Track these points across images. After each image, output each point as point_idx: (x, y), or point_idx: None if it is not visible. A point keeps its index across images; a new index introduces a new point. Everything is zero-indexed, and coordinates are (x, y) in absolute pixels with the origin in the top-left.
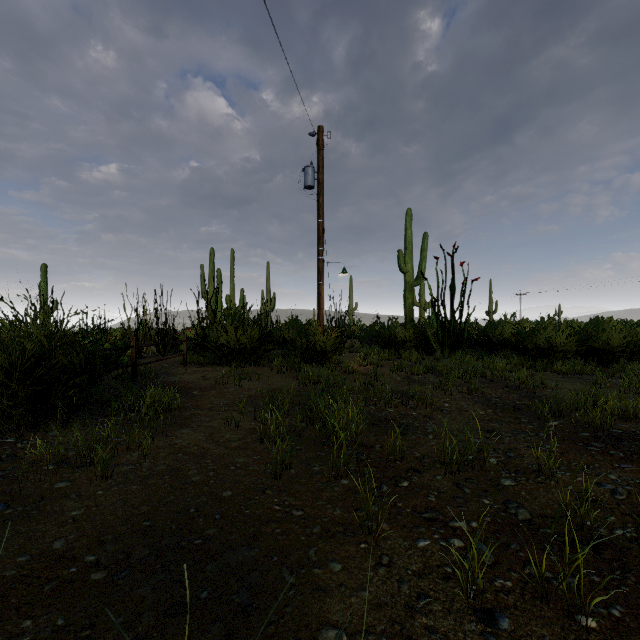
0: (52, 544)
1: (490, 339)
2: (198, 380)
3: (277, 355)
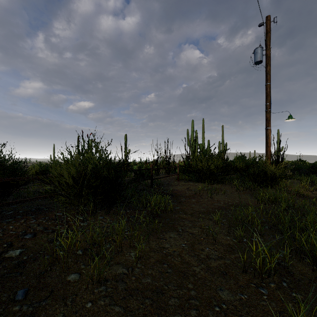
0: None
1: None
2: (184, 190)
3: (233, 178)
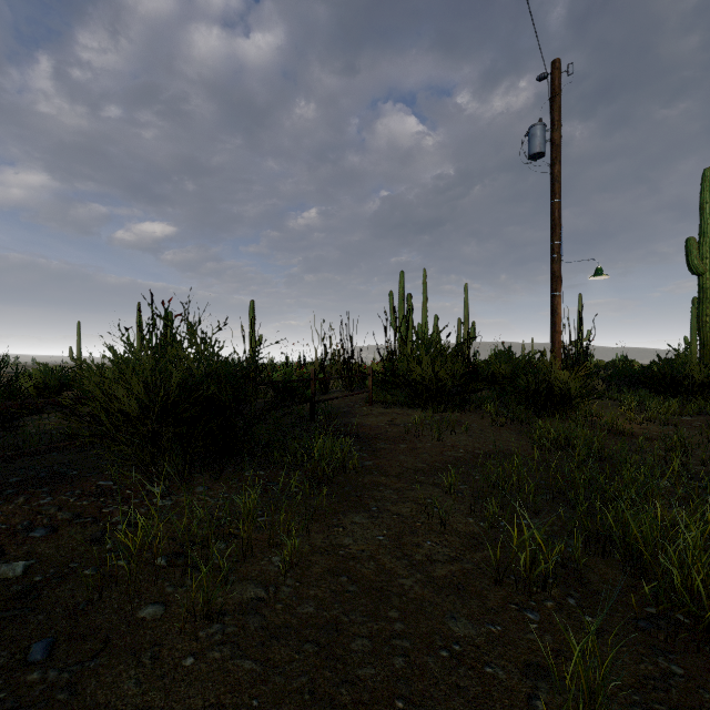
0: None
1: None
2: (384, 425)
3: (487, 398)
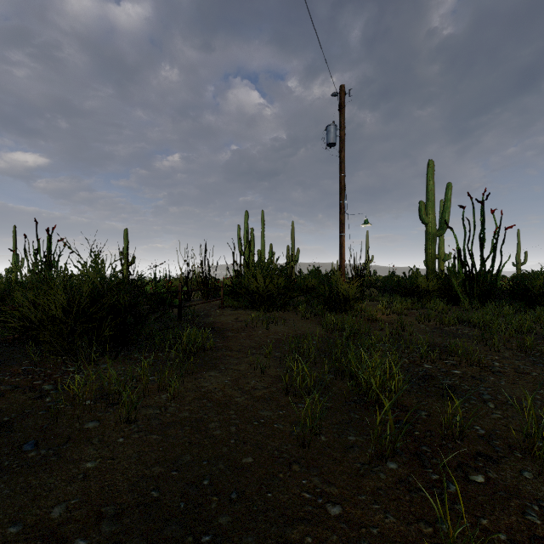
0: (51, 510)
1: (528, 290)
2: (231, 322)
3: (301, 301)
